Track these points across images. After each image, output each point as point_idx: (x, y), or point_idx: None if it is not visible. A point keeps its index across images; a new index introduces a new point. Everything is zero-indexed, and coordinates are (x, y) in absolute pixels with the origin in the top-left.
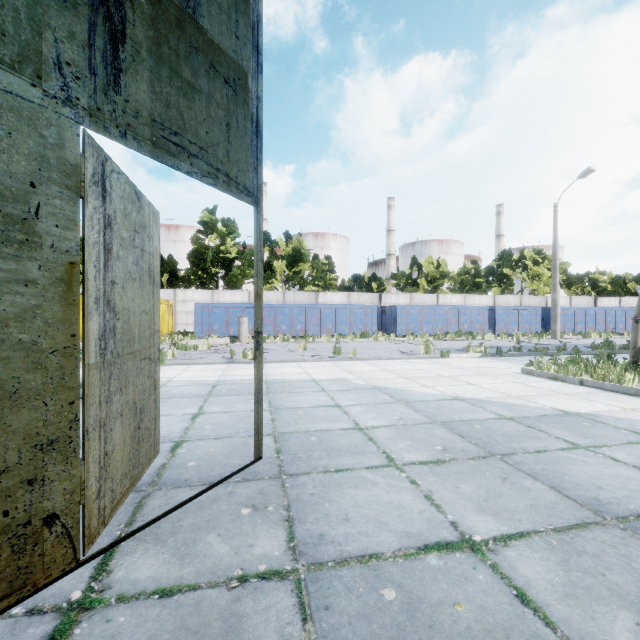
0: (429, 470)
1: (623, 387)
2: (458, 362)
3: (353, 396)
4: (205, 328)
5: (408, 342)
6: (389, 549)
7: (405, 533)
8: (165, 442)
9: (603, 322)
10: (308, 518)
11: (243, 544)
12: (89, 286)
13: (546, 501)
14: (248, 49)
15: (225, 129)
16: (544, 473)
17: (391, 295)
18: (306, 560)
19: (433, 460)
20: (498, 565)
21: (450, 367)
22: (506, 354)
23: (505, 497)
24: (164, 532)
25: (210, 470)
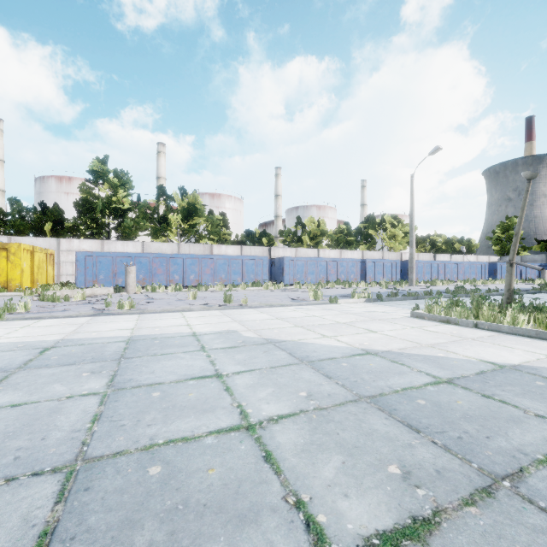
0: None
1: (522, 329)
2: (347, 307)
3: (241, 356)
4: (89, 278)
5: (296, 290)
6: None
7: None
8: None
9: (443, 273)
10: None
11: None
12: None
13: None
14: None
15: None
16: None
17: (279, 249)
18: None
19: (404, 522)
20: None
21: (342, 313)
22: (386, 299)
23: None
24: None
25: None
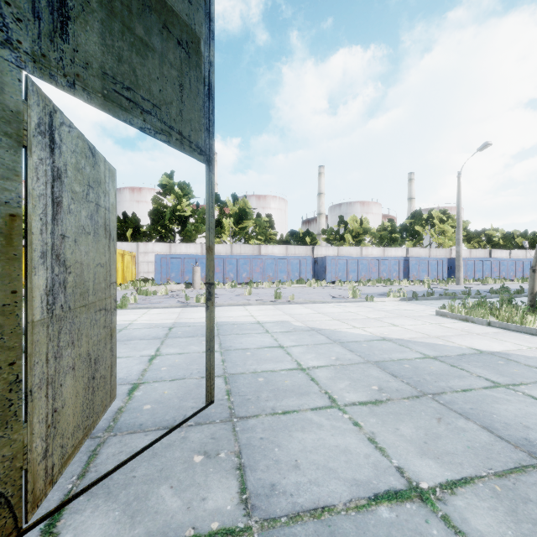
0: (369, 411)
1: (526, 328)
2: (381, 305)
3: (294, 337)
4: (164, 276)
5: (337, 288)
6: (340, 500)
7: (354, 481)
8: (123, 384)
9: (497, 270)
10: (259, 465)
11: (195, 497)
12: (33, 240)
13: (481, 442)
14: (200, 15)
15: (178, 89)
16: (474, 412)
17: (322, 248)
18: (259, 515)
19: (371, 400)
20: (449, 517)
21: (375, 310)
22: (421, 298)
23: (443, 439)
24: (116, 484)
25: (164, 413)
